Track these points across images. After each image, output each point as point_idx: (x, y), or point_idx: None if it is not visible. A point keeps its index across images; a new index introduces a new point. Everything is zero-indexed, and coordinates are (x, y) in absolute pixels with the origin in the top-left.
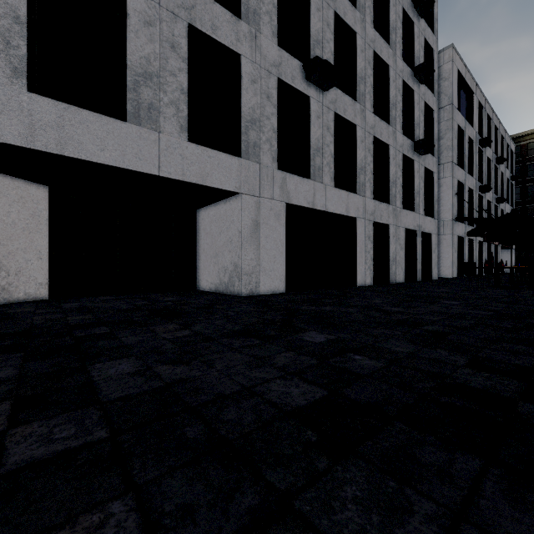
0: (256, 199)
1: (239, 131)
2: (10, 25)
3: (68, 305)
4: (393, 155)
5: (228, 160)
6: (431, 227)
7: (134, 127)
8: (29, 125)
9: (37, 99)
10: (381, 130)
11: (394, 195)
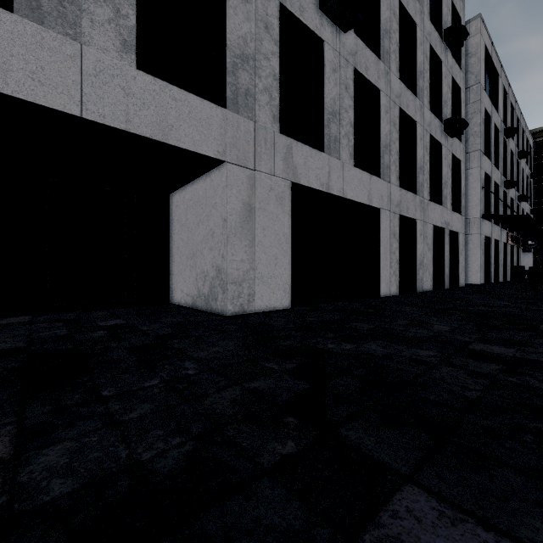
0: (249, 173)
1: (223, 70)
2: None
3: None
4: (420, 135)
5: (205, 109)
6: (458, 225)
7: (29, 24)
8: None
9: None
10: (408, 102)
11: (421, 184)
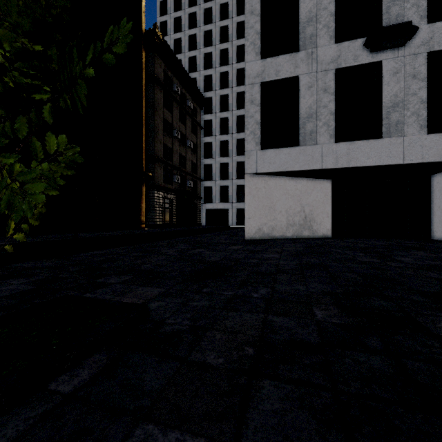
0: None
1: None
2: (329, 117)
3: (347, 240)
4: None
5: None
6: None
7: (386, 139)
8: (335, 158)
9: (339, 145)
10: None
11: None
